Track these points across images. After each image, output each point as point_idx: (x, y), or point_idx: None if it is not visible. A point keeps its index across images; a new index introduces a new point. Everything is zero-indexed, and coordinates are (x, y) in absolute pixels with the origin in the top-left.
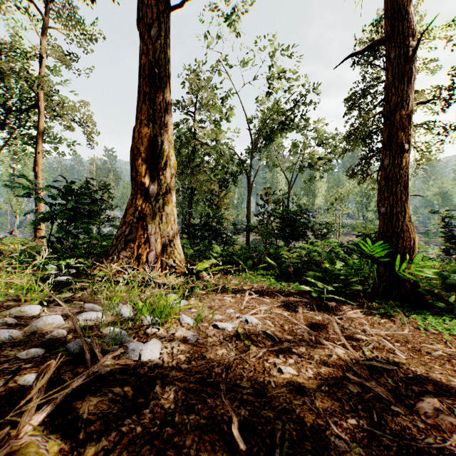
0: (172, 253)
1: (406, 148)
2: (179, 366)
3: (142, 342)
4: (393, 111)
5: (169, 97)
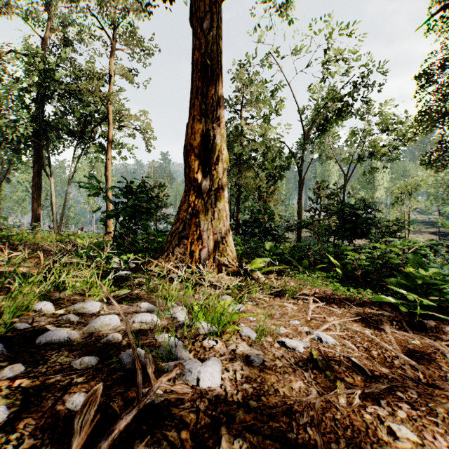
0: (224, 250)
1: None
2: (247, 403)
3: (199, 358)
4: None
5: (221, 90)
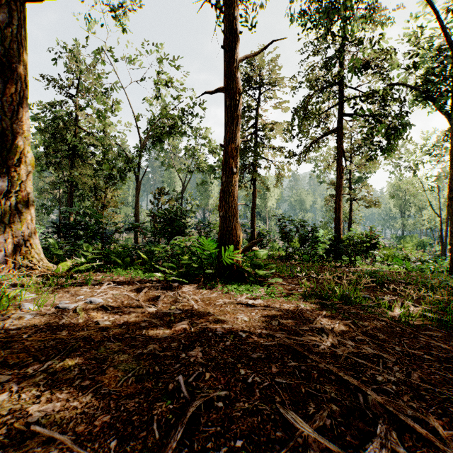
0: (29, 253)
1: (235, 171)
2: (9, 332)
3: None
4: (228, 143)
5: (26, 91)
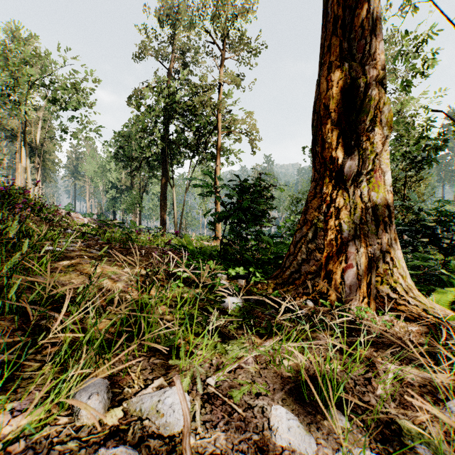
0: (389, 274)
1: None
2: None
3: None
4: None
5: (377, 9)
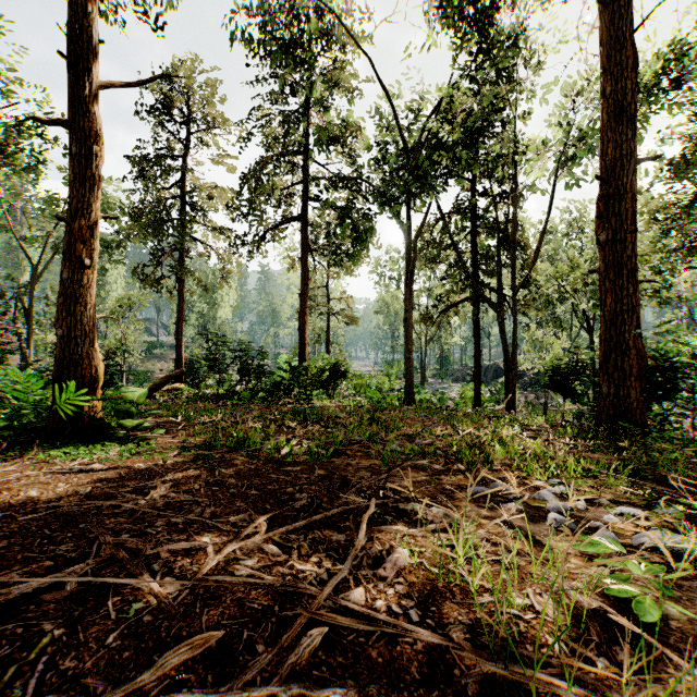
0: None
1: (88, 264)
2: None
3: None
4: (75, 217)
5: None
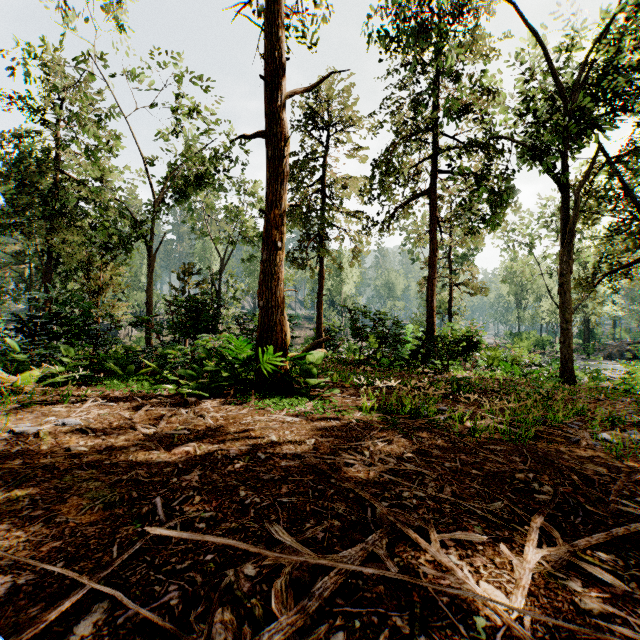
0: None
1: (280, 246)
2: None
3: None
4: (271, 208)
5: None
